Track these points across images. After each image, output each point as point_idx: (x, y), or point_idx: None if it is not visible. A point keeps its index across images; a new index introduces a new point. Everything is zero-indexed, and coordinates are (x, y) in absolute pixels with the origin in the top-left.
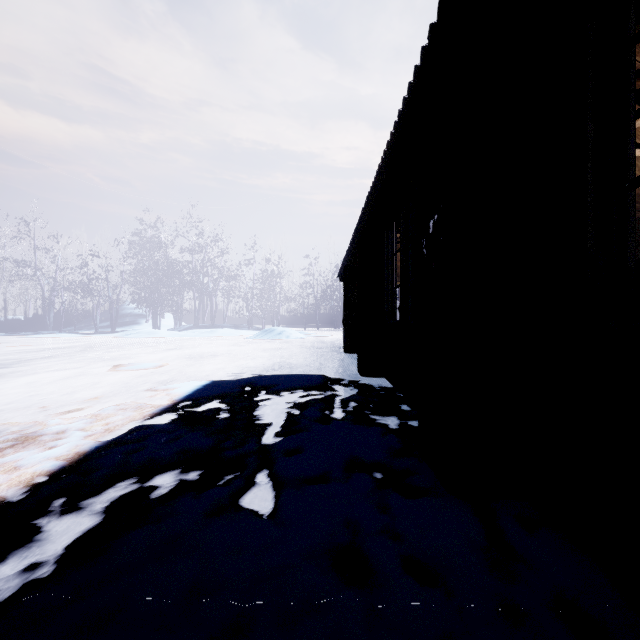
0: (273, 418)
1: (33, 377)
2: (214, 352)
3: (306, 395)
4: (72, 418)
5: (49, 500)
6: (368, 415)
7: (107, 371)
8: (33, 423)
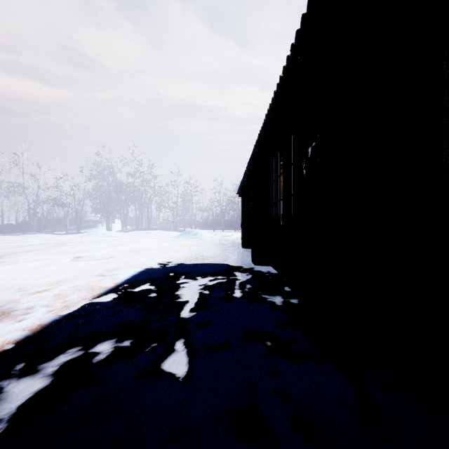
0: (189, 297)
1: (16, 265)
2: (149, 247)
3: (214, 279)
4: (40, 297)
5: (12, 364)
6: (260, 295)
7: (70, 261)
8: (10, 301)
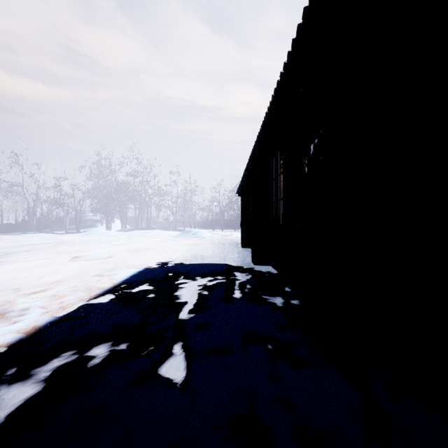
0: (188, 298)
1: (14, 265)
2: (148, 247)
3: (213, 279)
4: (36, 298)
5: (3, 369)
6: (260, 295)
7: (69, 261)
8: (6, 302)
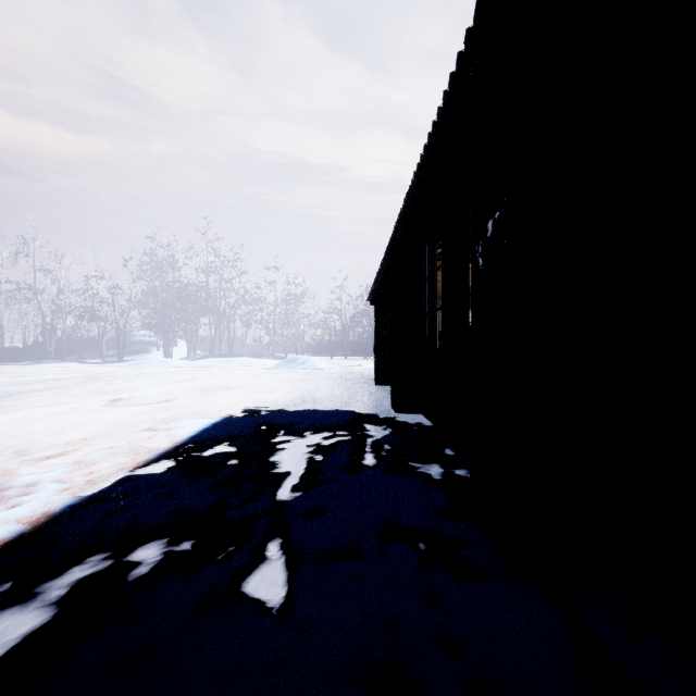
0: (292, 465)
1: (19, 413)
2: (229, 384)
3: (332, 436)
4: (50, 466)
5: None
6: (405, 462)
7: (105, 406)
8: (2, 472)
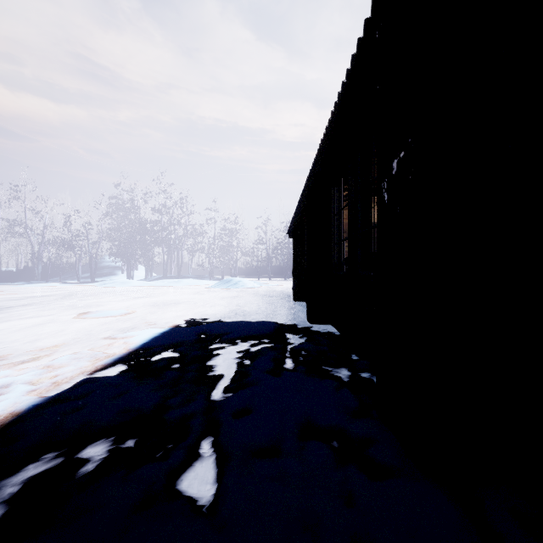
0: (224, 369)
1: (5, 324)
2: (177, 300)
3: (258, 343)
4: (23, 369)
5: None
6: (319, 366)
7: (75, 318)
8: None
